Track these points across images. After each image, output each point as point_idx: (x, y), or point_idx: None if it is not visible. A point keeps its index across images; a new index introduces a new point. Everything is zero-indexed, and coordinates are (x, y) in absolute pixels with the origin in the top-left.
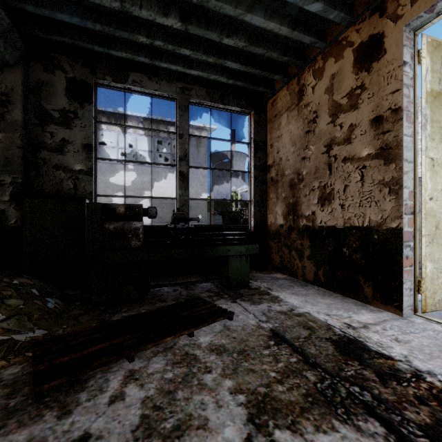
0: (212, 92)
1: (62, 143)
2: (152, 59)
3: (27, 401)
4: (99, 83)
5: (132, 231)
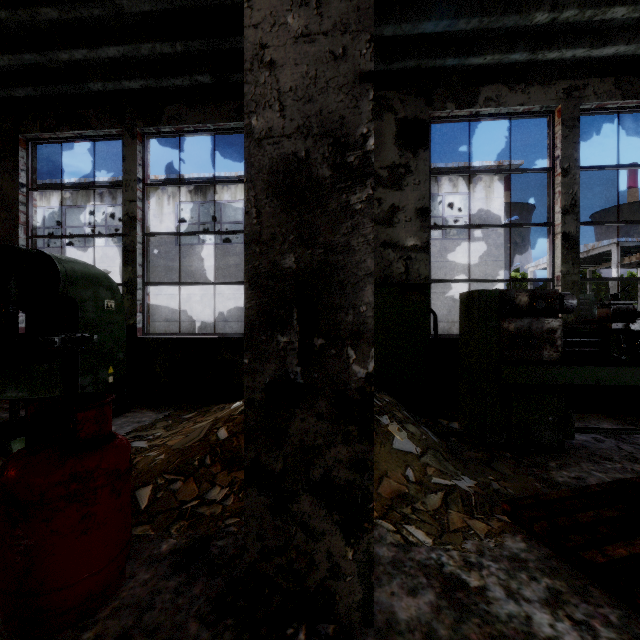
0: (626, 82)
1: (391, 211)
2: (534, 51)
3: (637, 622)
4: (433, 118)
5: (543, 333)
